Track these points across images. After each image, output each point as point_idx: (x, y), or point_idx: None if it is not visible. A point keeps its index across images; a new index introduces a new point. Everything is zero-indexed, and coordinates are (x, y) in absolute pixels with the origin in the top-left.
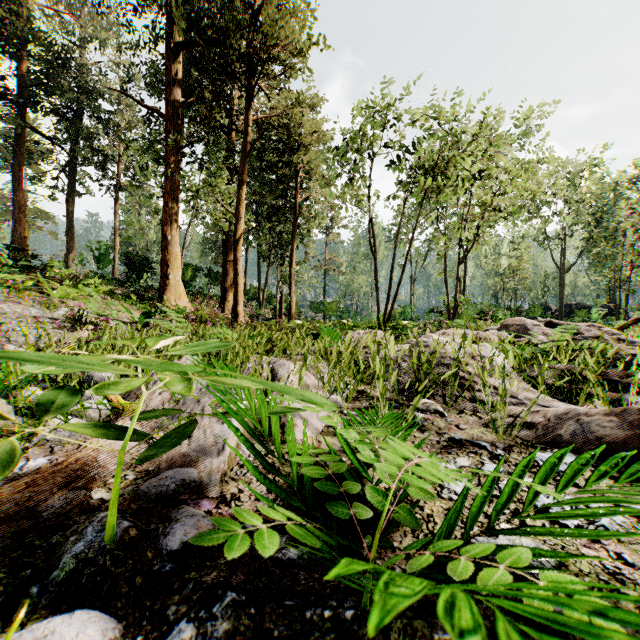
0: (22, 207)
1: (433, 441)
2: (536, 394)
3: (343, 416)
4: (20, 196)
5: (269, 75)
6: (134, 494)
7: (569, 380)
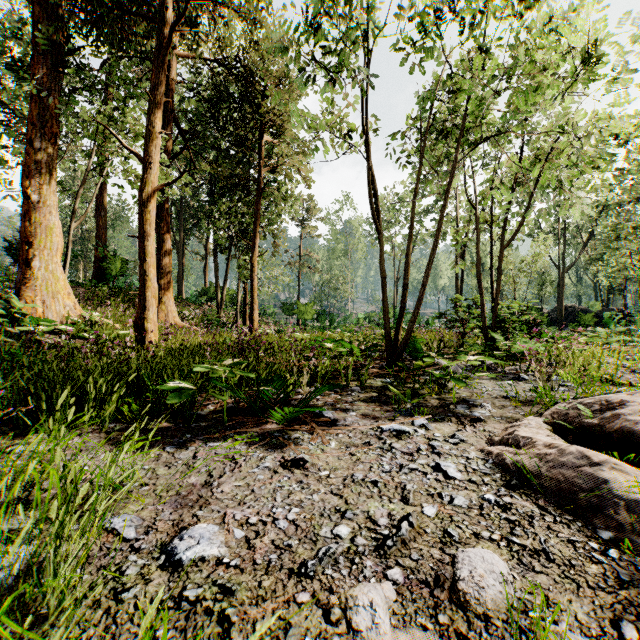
0: None
1: None
2: None
3: None
4: None
5: None
6: None
7: None
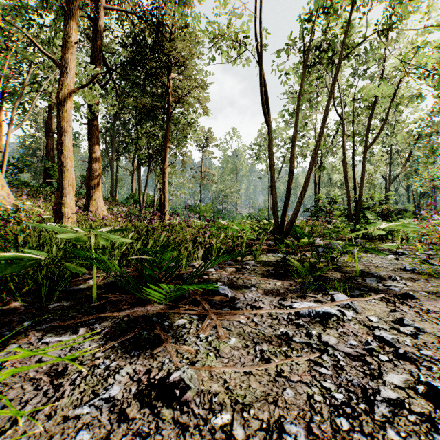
0: None
1: None
2: None
3: None
4: None
5: None
6: None
7: None
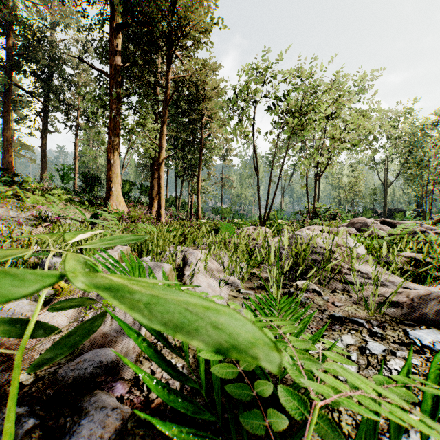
0: (9, 140)
1: (317, 318)
2: (392, 276)
3: (240, 294)
4: (8, 133)
5: (183, 47)
6: (53, 377)
7: (412, 264)
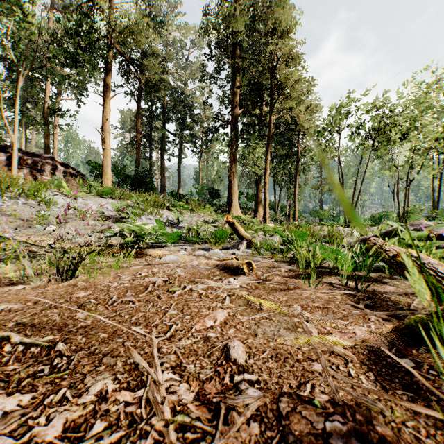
0: (164, 169)
1: None
2: None
3: None
4: (163, 164)
5: (282, 94)
6: None
7: None
